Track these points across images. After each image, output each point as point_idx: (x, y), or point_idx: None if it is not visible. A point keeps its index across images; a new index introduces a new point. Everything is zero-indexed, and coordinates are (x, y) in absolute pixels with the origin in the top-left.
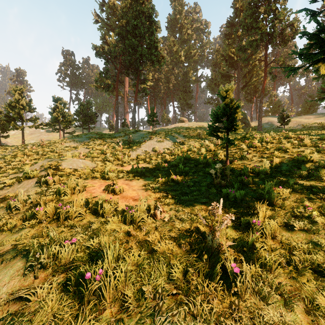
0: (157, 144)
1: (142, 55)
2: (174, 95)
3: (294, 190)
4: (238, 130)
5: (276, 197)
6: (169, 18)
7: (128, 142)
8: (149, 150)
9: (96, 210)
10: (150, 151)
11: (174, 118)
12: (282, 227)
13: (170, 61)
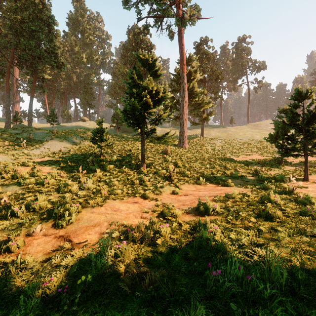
0: (58, 144)
1: (40, 56)
2: (76, 93)
3: (118, 166)
4: (107, 141)
5: (109, 168)
6: (70, 16)
7: (29, 140)
8: (51, 147)
9: (33, 175)
10: (52, 148)
11: (76, 115)
12: (105, 176)
13: (72, 58)
